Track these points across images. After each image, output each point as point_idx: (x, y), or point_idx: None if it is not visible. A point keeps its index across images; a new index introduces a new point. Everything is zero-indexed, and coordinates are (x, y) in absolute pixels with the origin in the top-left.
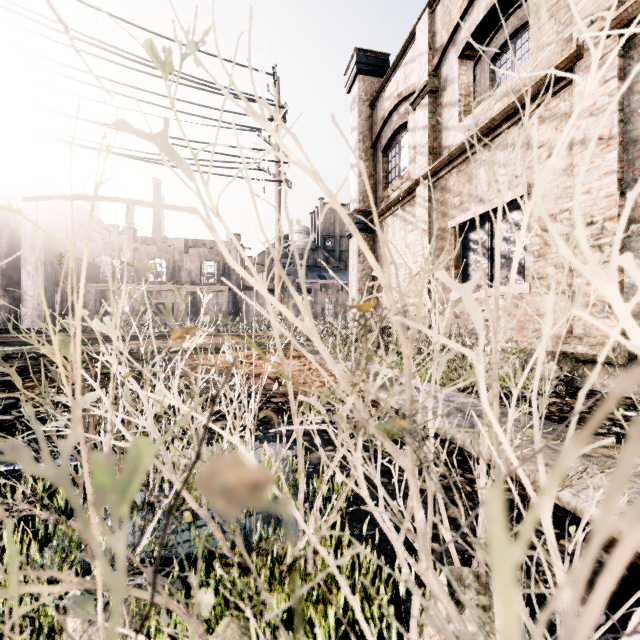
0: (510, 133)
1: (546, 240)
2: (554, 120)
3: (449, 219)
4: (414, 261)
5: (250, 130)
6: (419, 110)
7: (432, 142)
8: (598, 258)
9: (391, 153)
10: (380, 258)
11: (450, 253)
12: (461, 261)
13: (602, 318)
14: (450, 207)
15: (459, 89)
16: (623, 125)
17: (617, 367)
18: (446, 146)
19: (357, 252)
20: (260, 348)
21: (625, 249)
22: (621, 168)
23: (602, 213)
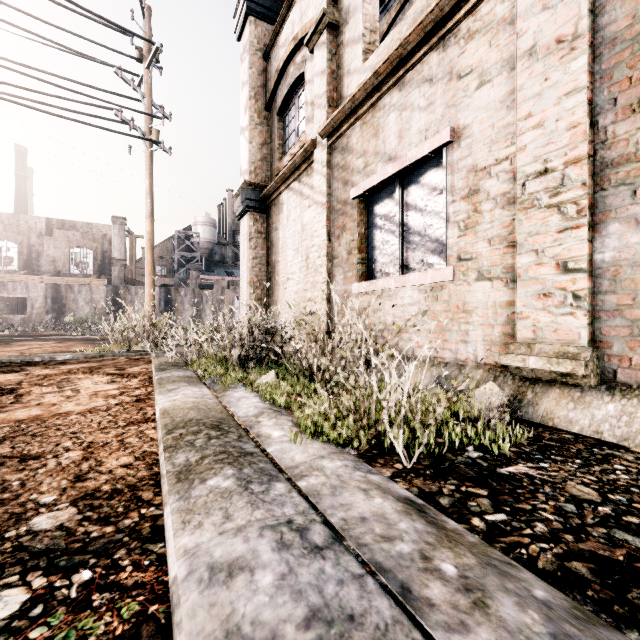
0: (427, 62)
1: (476, 205)
2: (487, 32)
3: (351, 188)
4: (311, 245)
5: (103, 62)
6: (317, 51)
7: (332, 91)
8: (556, 224)
9: (288, 116)
10: (275, 243)
11: (353, 232)
12: (366, 243)
13: (563, 315)
14: (353, 172)
15: (363, 20)
16: (593, 19)
17: (585, 390)
18: (348, 95)
19: (248, 235)
20: (97, 360)
21: (596, 209)
22: (591, 84)
23: (563, 154)
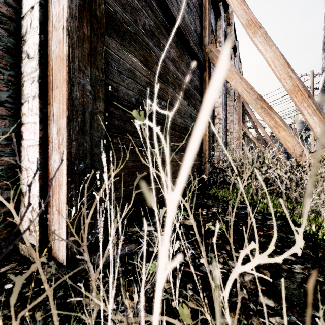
0: None
1: None
2: None
3: None
4: None
5: None
6: None
7: None
8: None
9: None
10: None
11: None
12: None
13: None
14: None
15: None
16: None
17: None
18: None
19: None
20: None
21: None
22: None
23: None
